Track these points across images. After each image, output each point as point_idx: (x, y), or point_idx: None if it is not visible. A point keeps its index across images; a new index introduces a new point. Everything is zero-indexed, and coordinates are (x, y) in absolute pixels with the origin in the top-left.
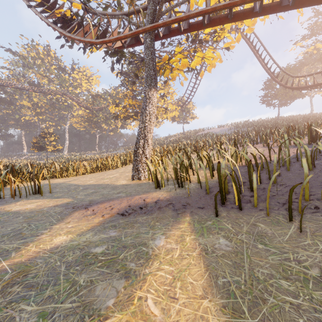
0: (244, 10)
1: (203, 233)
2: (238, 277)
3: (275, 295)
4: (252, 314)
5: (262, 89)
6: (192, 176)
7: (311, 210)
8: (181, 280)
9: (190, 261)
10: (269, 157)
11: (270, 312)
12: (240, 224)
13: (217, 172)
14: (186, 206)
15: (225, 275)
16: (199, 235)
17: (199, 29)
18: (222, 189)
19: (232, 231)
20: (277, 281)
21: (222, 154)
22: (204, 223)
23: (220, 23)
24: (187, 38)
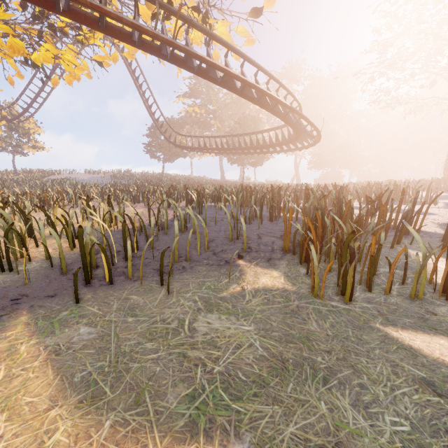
0: (121, 29)
1: (53, 330)
2: (102, 362)
3: (140, 360)
4: (115, 389)
5: (146, 135)
6: (35, 250)
7: (180, 271)
8: (9, 409)
9: (28, 377)
10: (149, 220)
11: (133, 377)
12: (110, 303)
13: (79, 240)
14: (21, 299)
15: (85, 367)
16: (47, 335)
17: (49, 9)
18: (86, 264)
19: (98, 314)
20: (143, 346)
21: (90, 214)
22: (56, 316)
23: (87, 24)
24: (23, 6)
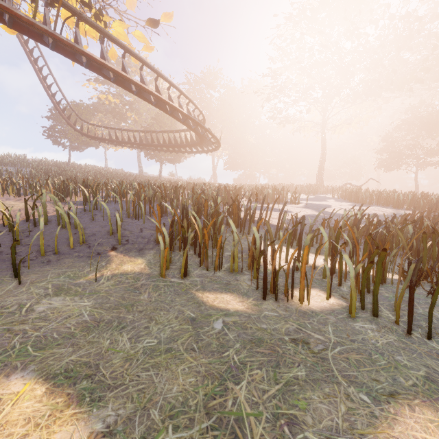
0: None
1: None
2: None
3: None
4: None
5: (47, 117)
6: None
7: (43, 264)
8: None
9: None
10: (26, 215)
11: None
12: None
13: None
14: None
15: None
16: None
17: None
18: None
19: None
20: None
21: None
22: None
23: None
24: None
